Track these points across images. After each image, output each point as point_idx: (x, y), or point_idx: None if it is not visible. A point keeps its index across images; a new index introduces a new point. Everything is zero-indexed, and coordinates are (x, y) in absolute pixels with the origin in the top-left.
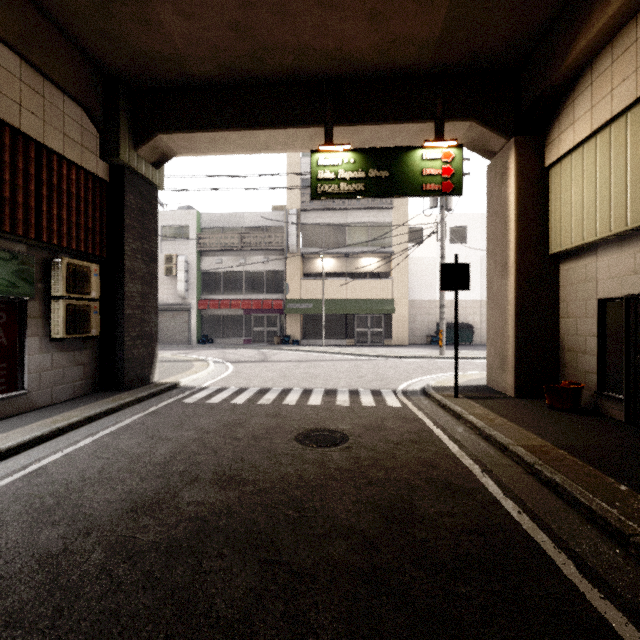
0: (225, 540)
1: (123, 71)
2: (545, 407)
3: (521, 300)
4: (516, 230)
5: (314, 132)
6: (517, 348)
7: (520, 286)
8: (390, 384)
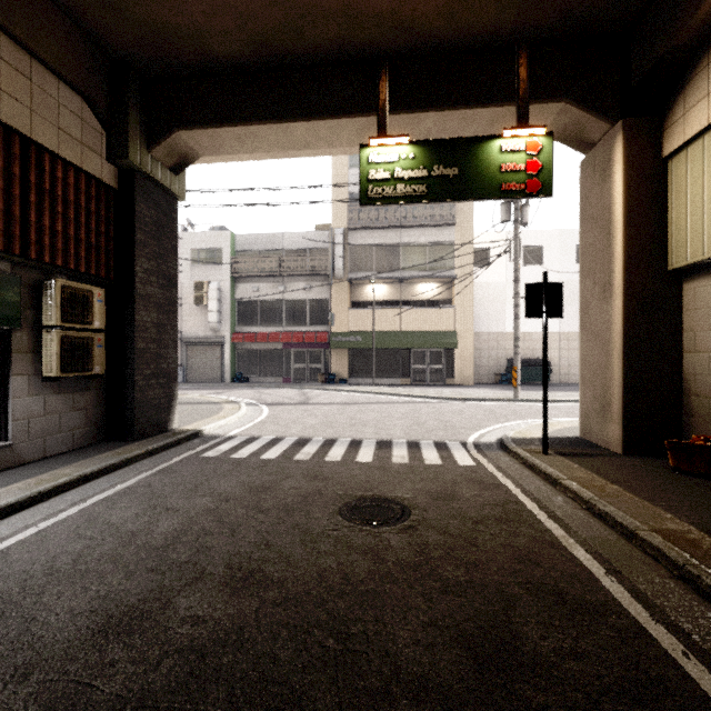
0: (227, 697)
1: (132, 53)
2: (668, 469)
3: (631, 329)
4: (624, 239)
5: (364, 123)
6: (625, 391)
7: (630, 311)
8: (457, 434)
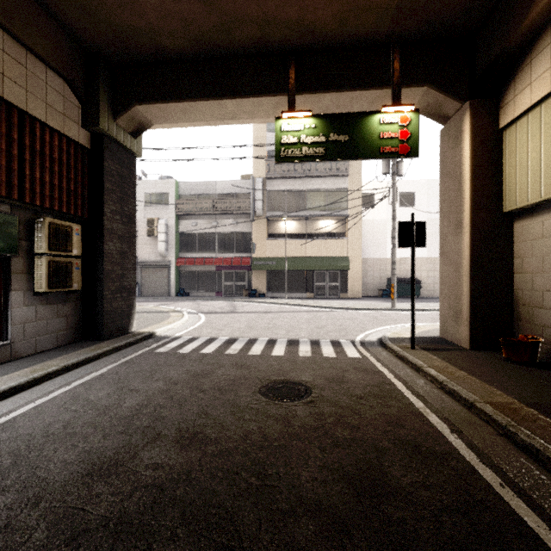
0: (180, 516)
1: (102, 46)
2: (502, 360)
3: (476, 256)
4: (471, 189)
5: (278, 100)
6: (472, 302)
7: (475, 243)
8: (348, 335)
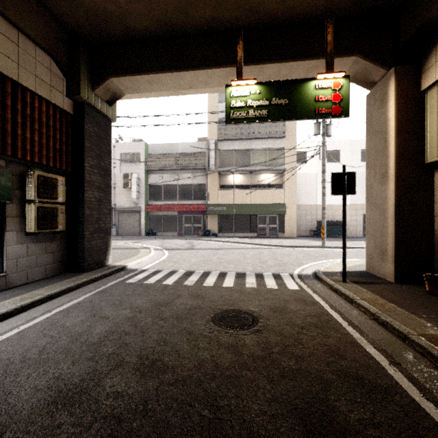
0: None
1: (82, 29)
2: (425, 293)
3: (400, 202)
4: (396, 144)
5: (228, 71)
6: (397, 242)
7: (399, 190)
8: (287, 269)
